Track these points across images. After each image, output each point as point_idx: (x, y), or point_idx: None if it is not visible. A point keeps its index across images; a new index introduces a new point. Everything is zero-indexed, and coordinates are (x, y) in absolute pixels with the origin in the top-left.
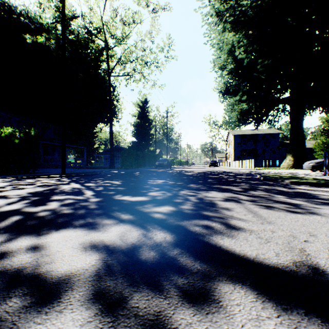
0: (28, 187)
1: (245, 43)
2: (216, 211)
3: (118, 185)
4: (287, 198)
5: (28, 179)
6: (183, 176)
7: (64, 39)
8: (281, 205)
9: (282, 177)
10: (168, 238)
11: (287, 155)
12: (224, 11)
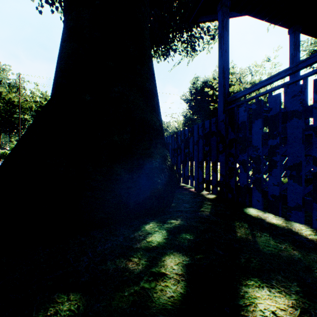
0: None
1: None
2: None
3: None
4: None
5: None
6: None
7: None
8: None
9: None
10: None
11: None
12: None
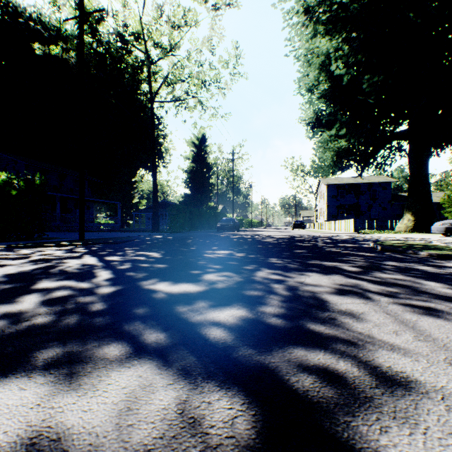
0: (12, 264)
1: (345, 52)
2: (332, 320)
3: (157, 259)
4: (449, 288)
5: (25, 248)
6: (258, 243)
7: (82, 43)
8: (451, 305)
9: (411, 245)
10: (240, 423)
11: (404, 213)
12: (315, 6)
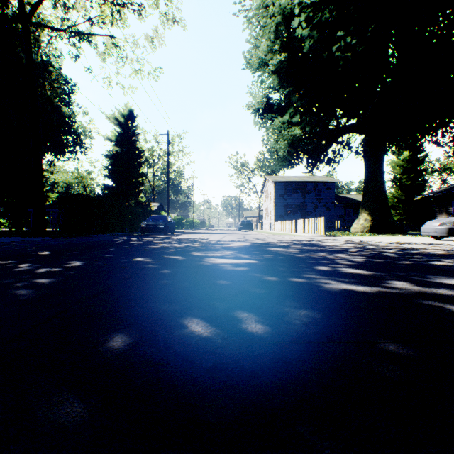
0: None
1: (313, 0)
2: None
3: None
4: None
5: None
6: (194, 285)
7: None
8: None
9: None
10: None
11: (360, 212)
12: None
